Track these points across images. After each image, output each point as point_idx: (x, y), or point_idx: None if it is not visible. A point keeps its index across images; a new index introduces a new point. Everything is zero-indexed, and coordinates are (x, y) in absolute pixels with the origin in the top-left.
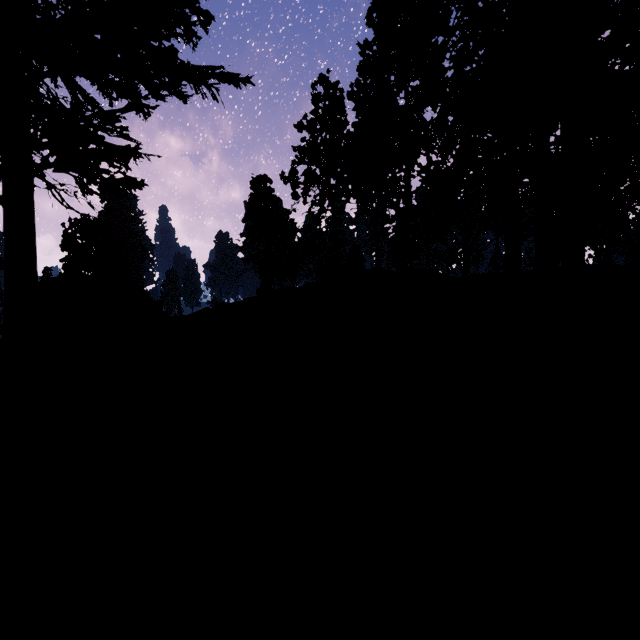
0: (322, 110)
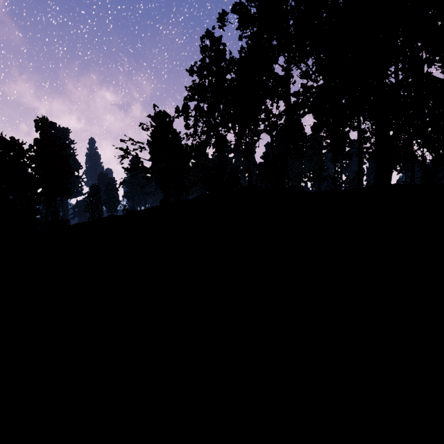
0: (209, 58)
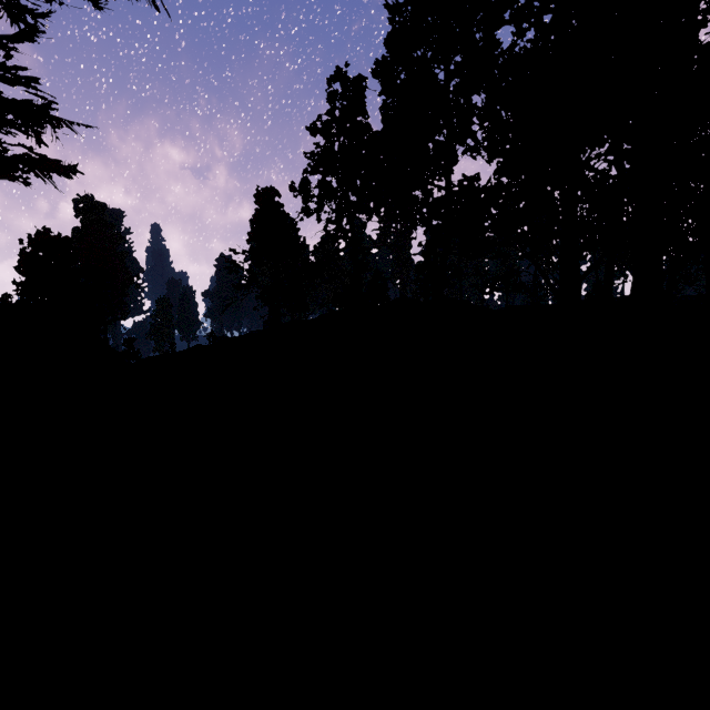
0: (339, 110)
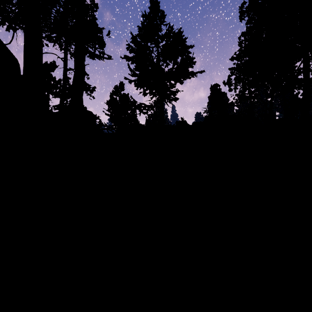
0: (243, 48)
